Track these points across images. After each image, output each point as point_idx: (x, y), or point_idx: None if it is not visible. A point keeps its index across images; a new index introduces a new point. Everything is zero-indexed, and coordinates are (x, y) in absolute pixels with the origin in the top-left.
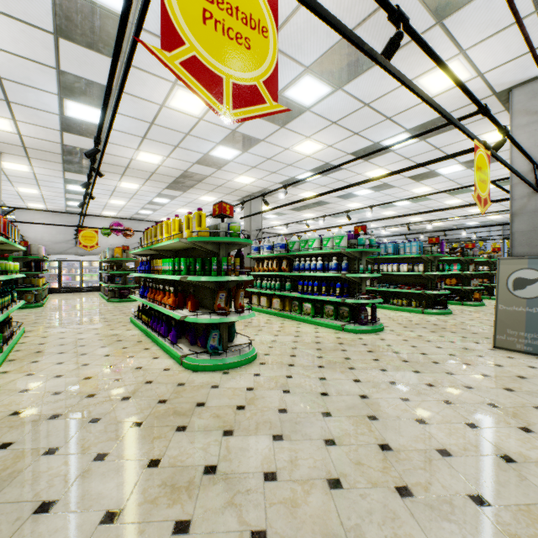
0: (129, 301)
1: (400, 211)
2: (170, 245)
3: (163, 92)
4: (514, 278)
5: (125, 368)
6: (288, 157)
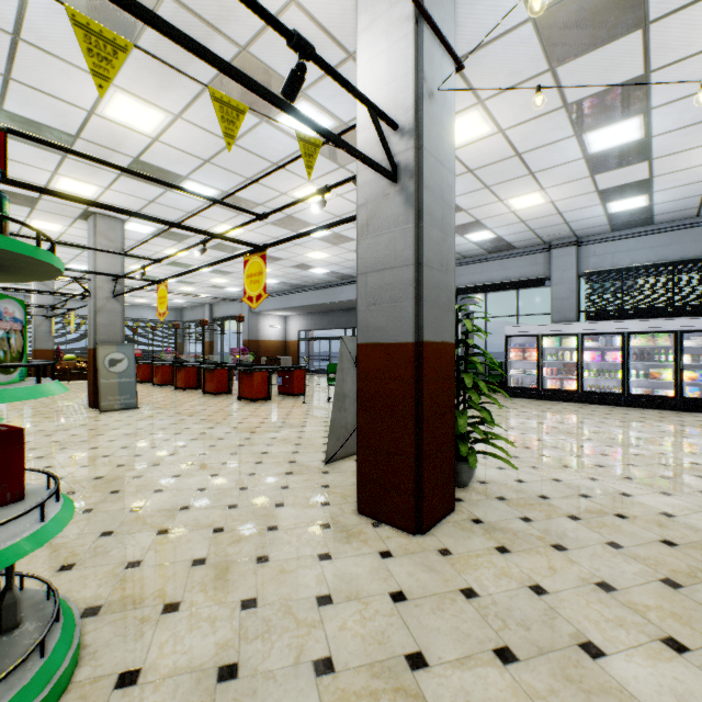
0: None
1: None
2: None
3: None
4: (110, 359)
5: None
6: None
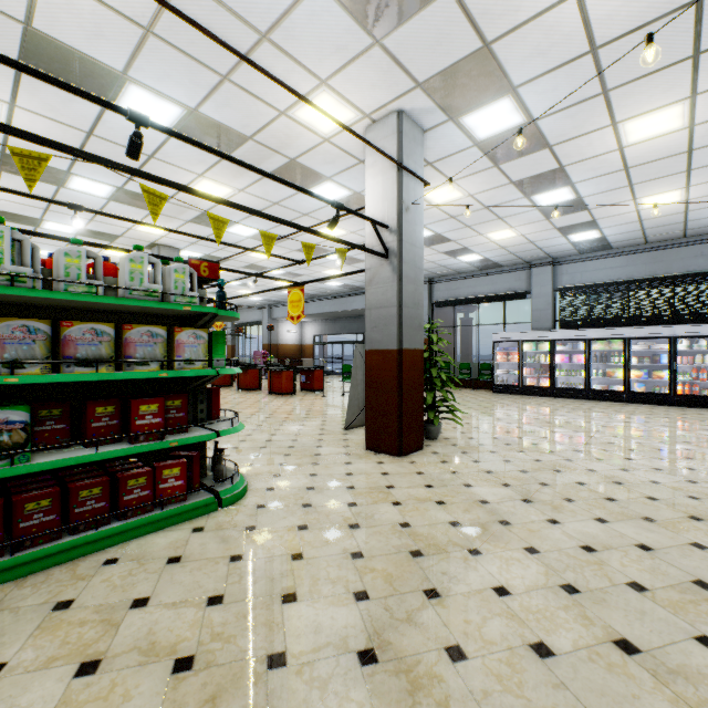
0: None
1: None
2: None
3: None
4: None
5: None
6: None
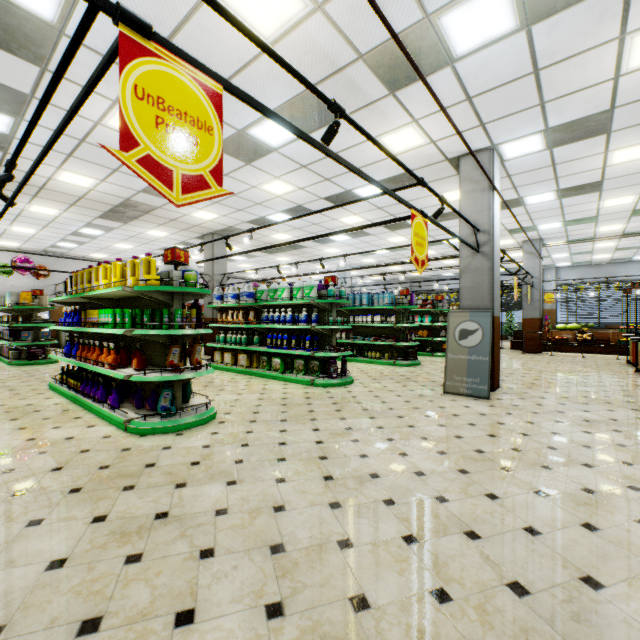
0: (43, 363)
1: (380, 259)
2: (109, 294)
3: (99, 109)
4: (460, 329)
5: (51, 440)
6: (257, 195)
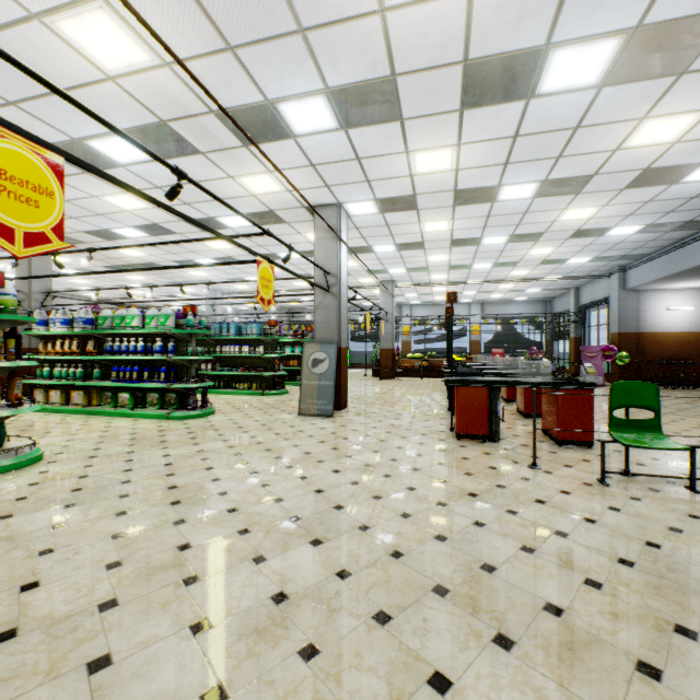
0: None
1: (254, 286)
2: None
3: None
4: (313, 359)
5: None
6: (98, 206)
